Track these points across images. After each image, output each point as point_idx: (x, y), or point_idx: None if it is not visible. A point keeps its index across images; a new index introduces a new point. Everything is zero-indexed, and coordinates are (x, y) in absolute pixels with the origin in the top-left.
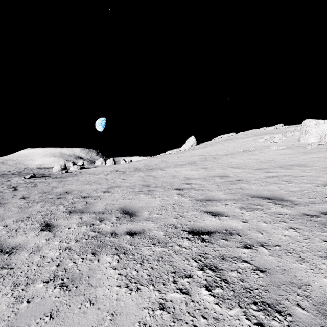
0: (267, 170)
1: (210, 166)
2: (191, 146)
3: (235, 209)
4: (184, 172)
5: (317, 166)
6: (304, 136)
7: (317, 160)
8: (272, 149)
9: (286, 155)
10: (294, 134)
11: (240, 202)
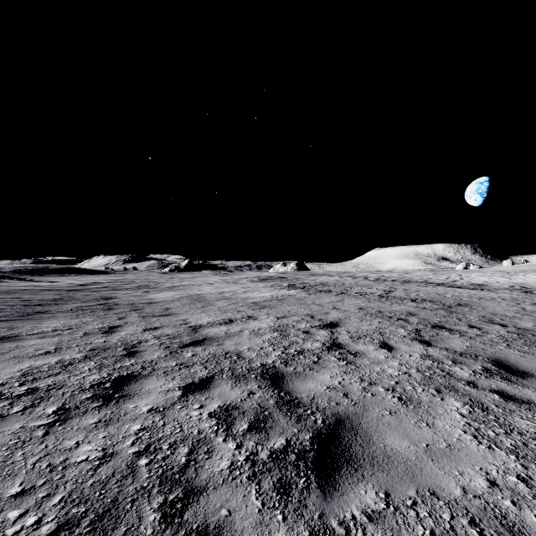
0: None
1: None
2: None
3: None
4: None
5: None
6: None
7: None
8: None
9: None
10: None
11: None
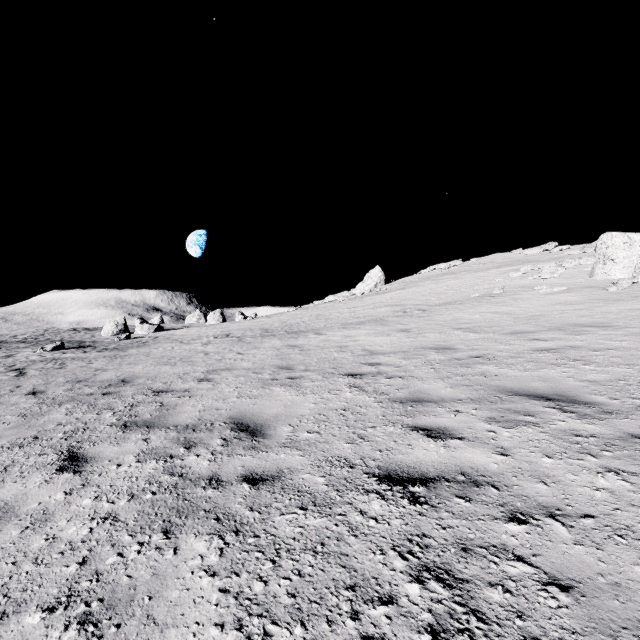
0: (533, 336)
1: (414, 326)
2: (375, 287)
3: (477, 422)
4: (362, 339)
5: (637, 327)
6: (602, 266)
7: (634, 315)
8: (538, 293)
9: (568, 304)
10: (580, 262)
11: (487, 405)
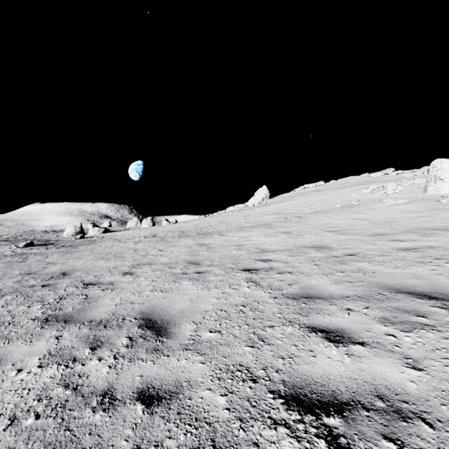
0: (393, 238)
1: (294, 229)
2: (263, 201)
3: (372, 323)
4: (254, 239)
5: None
6: (433, 184)
7: None
8: (386, 204)
9: (411, 212)
10: (414, 182)
11: (375, 303)
